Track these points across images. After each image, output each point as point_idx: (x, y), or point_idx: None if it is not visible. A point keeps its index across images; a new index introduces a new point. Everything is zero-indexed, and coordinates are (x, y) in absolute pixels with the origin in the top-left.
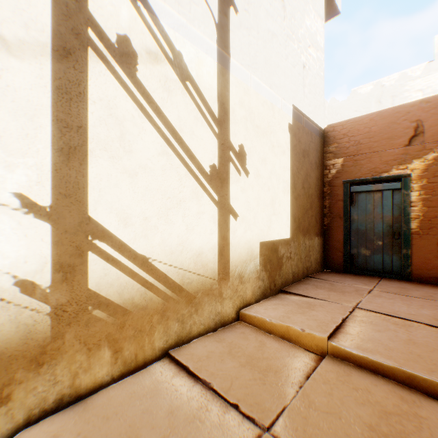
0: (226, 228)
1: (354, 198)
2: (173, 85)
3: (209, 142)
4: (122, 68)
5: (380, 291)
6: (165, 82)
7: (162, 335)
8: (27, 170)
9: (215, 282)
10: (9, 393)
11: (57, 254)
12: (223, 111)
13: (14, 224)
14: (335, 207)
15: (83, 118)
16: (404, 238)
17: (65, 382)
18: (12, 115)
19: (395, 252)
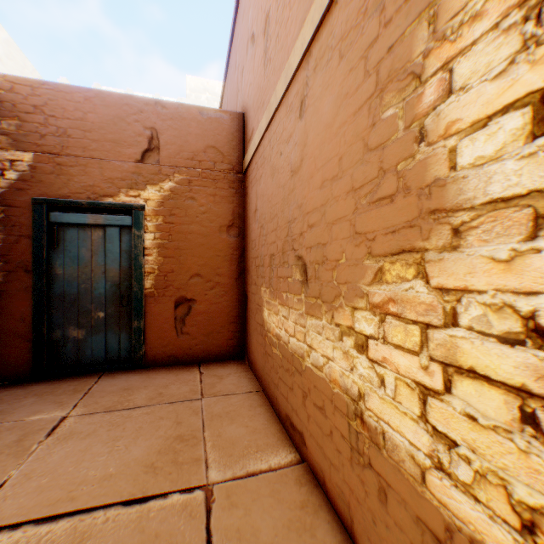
0: None
1: (59, 235)
2: None
3: None
4: None
5: (81, 417)
6: None
7: None
8: None
9: None
10: None
11: None
12: None
13: None
14: (17, 250)
15: None
16: (138, 303)
17: None
18: None
19: (125, 327)
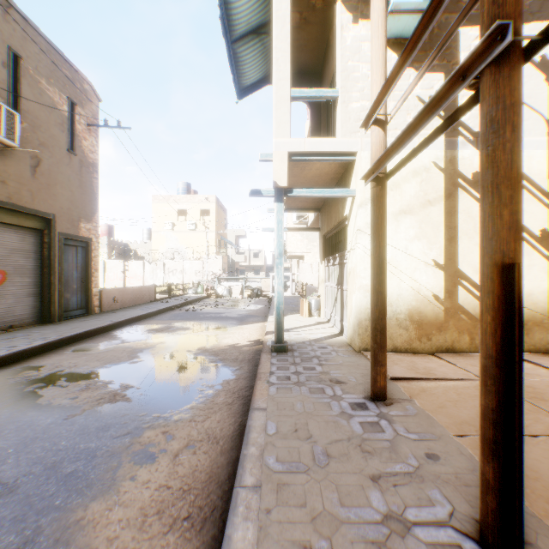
0: None
1: None
2: None
3: (538, 213)
4: (474, 190)
5: None
6: None
7: None
8: (435, 250)
9: (544, 318)
10: (430, 337)
11: (445, 285)
12: None
13: (431, 272)
14: None
15: (455, 222)
16: None
17: (448, 343)
18: (431, 229)
19: None
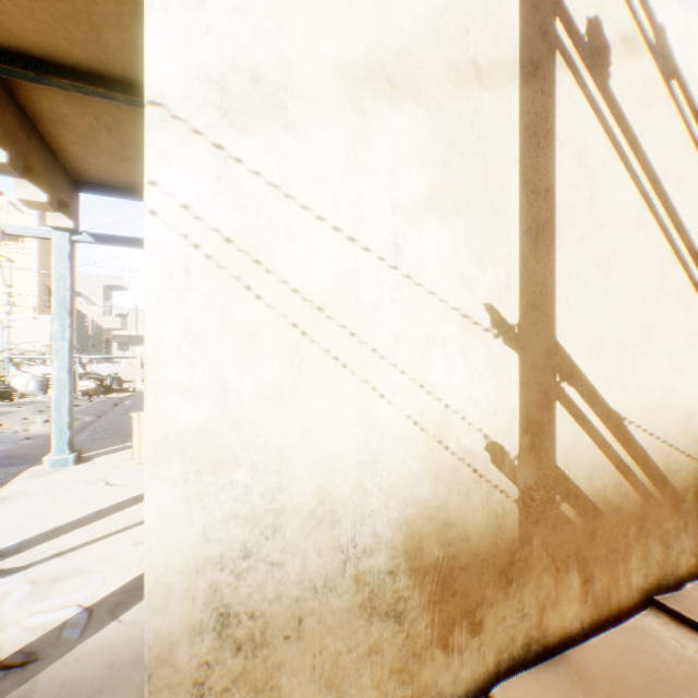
0: None
1: None
2: (652, 91)
3: None
4: (591, 78)
5: None
6: (642, 89)
7: (638, 563)
8: (496, 268)
9: None
10: (480, 617)
11: (523, 403)
12: None
13: (484, 354)
14: None
15: (549, 175)
16: None
17: (531, 617)
18: (482, 182)
19: None
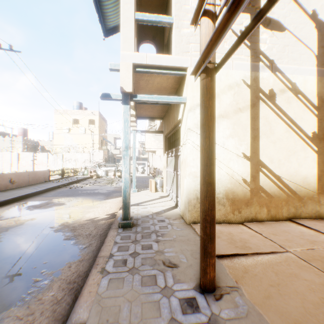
0: (322, 166)
1: None
2: (291, 99)
3: (311, 120)
4: (270, 102)
5: None
6: (287, 99)
7: (286, 211)
8: (244, 145)
9: (315, 194)
10: (240, 211)
11: (251, 171)
12: (320, 101)
13: (241, 162)
14: None
15: (258, 125)
16: None
17: (253, 214)
18: (241, 130)
19: None
